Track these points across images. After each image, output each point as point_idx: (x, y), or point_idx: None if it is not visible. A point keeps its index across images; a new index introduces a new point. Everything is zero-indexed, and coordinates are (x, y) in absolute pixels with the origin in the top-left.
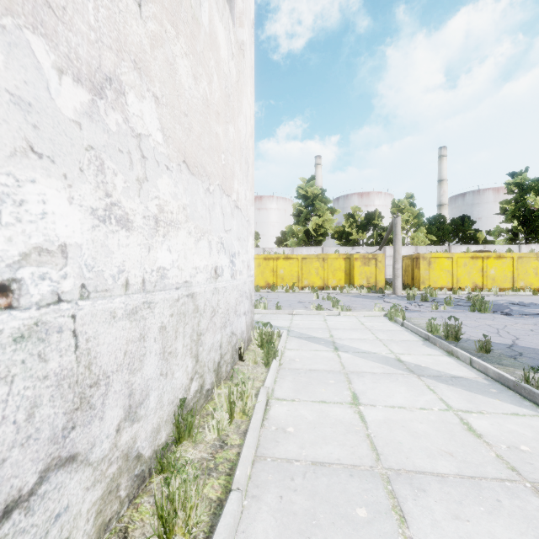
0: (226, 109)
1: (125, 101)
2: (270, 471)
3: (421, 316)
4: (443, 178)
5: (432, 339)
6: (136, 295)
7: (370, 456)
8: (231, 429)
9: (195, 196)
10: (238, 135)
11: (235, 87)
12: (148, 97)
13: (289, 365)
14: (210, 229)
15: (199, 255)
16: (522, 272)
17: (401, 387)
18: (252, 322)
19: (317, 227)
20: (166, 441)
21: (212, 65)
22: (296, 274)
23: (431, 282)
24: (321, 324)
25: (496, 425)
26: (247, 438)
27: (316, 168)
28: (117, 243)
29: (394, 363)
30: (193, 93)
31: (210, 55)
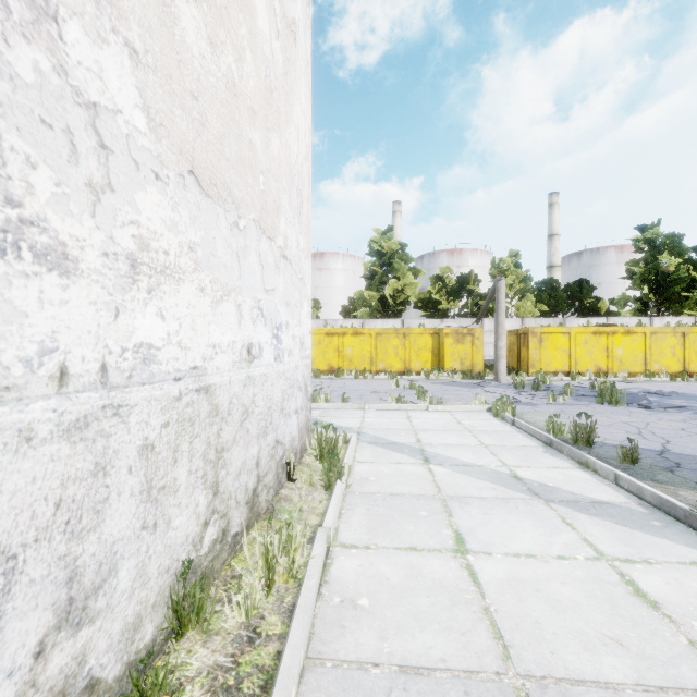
0: (268, 110)
1: (57, 33)
2: (331, 689)
3: (535, 410)
4: (554, 233)
5: (557, 445)
6: (87, 394)
7: (494, 650)
8: (268, 603)
9: (213, 232)
10: (287, 152)
11: (281, 80)
12: (115, 43)
13: (360, 487)
14: (240, 286)
15: (219, 325)
16: (656, 352)
17: (524, 521)
18: (307, 424)
19: (395, 293)
20: (154, 639)
21: (243, 34)
22: (368, 355)
23: (543, 365)
24: (403, 423)
25: (675, 585)
26: (292, 628)
27: (394, 218)
28: (37, 298)
29: (509, 481)
30: (208, 66)
31: (239, 17)
